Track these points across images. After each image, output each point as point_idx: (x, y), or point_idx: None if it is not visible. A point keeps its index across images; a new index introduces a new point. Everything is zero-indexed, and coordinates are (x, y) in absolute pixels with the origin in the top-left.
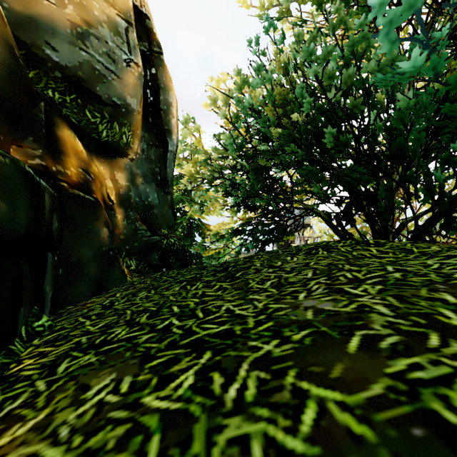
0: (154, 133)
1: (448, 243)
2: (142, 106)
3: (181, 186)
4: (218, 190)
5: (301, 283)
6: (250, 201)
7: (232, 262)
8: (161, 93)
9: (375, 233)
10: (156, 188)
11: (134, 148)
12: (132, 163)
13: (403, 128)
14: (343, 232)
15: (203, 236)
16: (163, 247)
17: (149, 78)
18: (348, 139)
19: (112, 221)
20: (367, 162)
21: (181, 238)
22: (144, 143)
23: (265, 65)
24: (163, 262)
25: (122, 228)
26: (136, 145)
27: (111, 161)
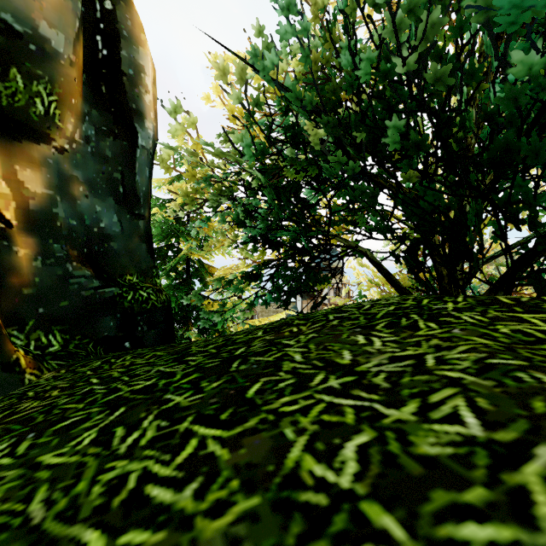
0: (111, 113)
1: (517, 291)
2: (86, 62)
3: (170, 212)
4: (225, 219)
5: (483, 478)
6: (271, 235)
7: (241, 342)
8: (123, 46)
9: (442, 280)
10: (115, 207)
11: (66, 130)
12: (62, 156)
13: (516, 115)
14: (416, 280)
15: (205, 284)
16: (127, 305)
17: (100, 16)
18: (426, 134)
19: (1, 259)
20: (443, 176)
21: (172, 286)
22: (90, 127)
23: (295, 21)
24: (124, 332)
25: (29, 273)
26: (69, 124)
27: (8, 145)
